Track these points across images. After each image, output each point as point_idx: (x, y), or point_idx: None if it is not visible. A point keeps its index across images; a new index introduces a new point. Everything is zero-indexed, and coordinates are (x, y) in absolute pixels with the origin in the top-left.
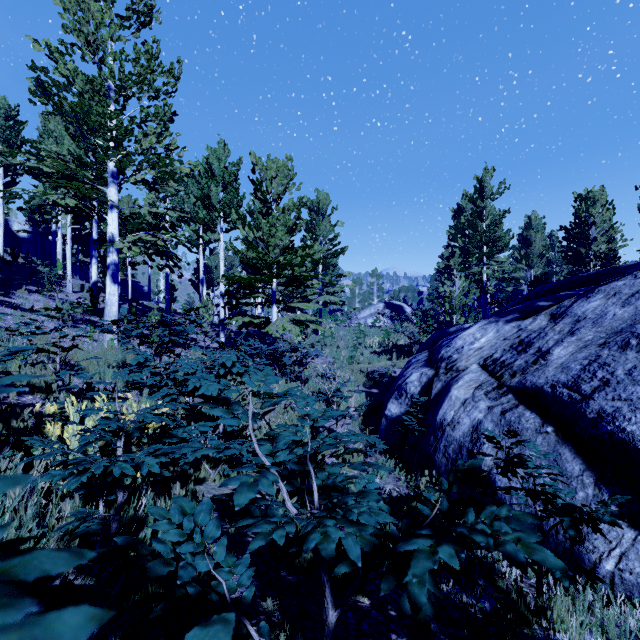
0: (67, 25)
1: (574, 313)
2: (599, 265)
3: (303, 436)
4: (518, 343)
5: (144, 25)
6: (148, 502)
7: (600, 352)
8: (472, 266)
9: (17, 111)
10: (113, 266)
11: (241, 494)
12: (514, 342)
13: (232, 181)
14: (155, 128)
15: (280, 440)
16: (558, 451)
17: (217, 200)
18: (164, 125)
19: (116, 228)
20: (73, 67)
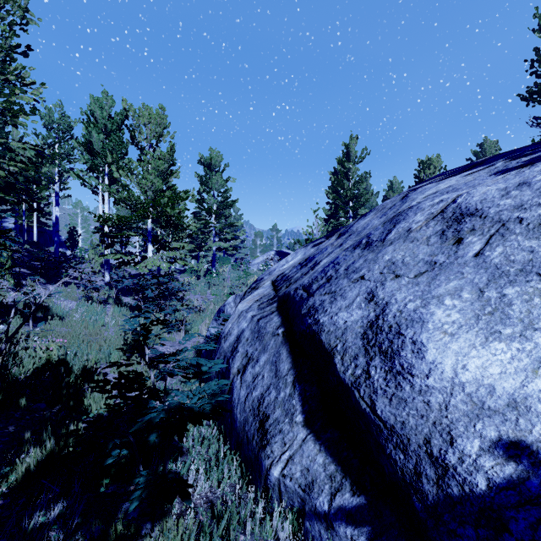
0: None
1: (352, 230)
2: None
3: None
4: (305, 259)
5: None
6: None
7: (340, 254)
8: None
9: None
10: None
11: None
12: (304, 259)
13: (116, 130)
14: None
15: None
16: (280, 352)
17: (100, 146)
18: (8, 54)
19: None
20: None
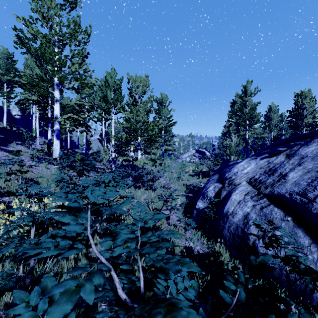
0: (34, 9)
1: (300, 153)
2: (308, 130)
3: (136, 234)
4: (268, 170)
5: (72, 8)
6: (53, 264)
7: (317, 175)
8: (240, 131)
9: (13, 55)
10: (57, 131)
11: (58, 306)
12: (266, 169)
13: (118, 88)
14: (78, 60)
15: (119, 237)
16: (295, 231)
17: (110, 98)
18: (82, 59)
19: (58, 111)
20: (36, 29)
